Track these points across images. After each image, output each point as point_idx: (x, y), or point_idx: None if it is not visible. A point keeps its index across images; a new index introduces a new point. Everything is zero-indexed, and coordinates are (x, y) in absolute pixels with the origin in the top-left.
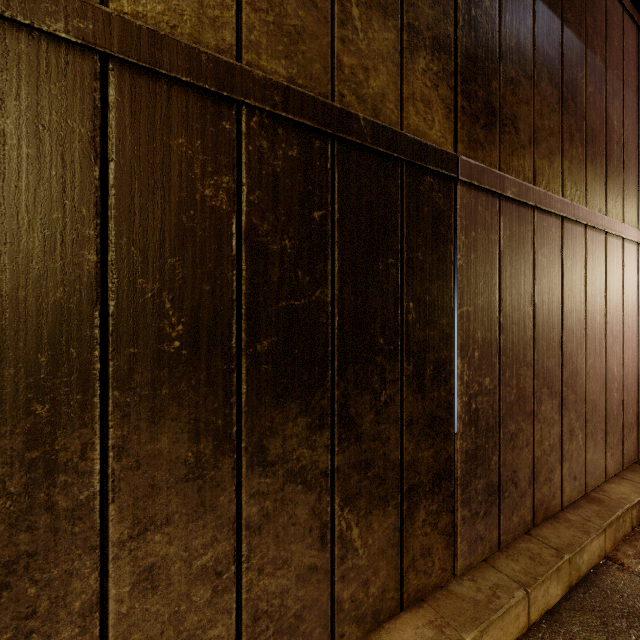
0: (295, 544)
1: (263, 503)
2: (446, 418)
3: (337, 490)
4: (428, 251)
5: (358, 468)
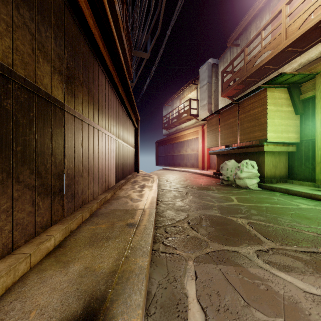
0: (26, 205)
1: (19, 193)
2: (62, 174)
3: (36, 191)
4: (58, 128)
5: (41, 185)
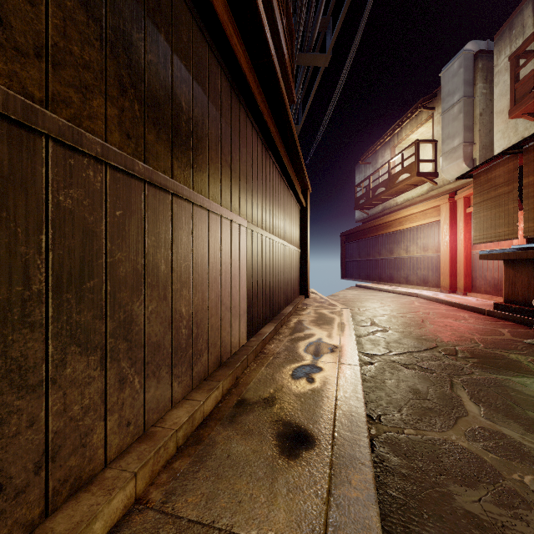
0: None
1: None
2: None
3: None
4: None
5: None
